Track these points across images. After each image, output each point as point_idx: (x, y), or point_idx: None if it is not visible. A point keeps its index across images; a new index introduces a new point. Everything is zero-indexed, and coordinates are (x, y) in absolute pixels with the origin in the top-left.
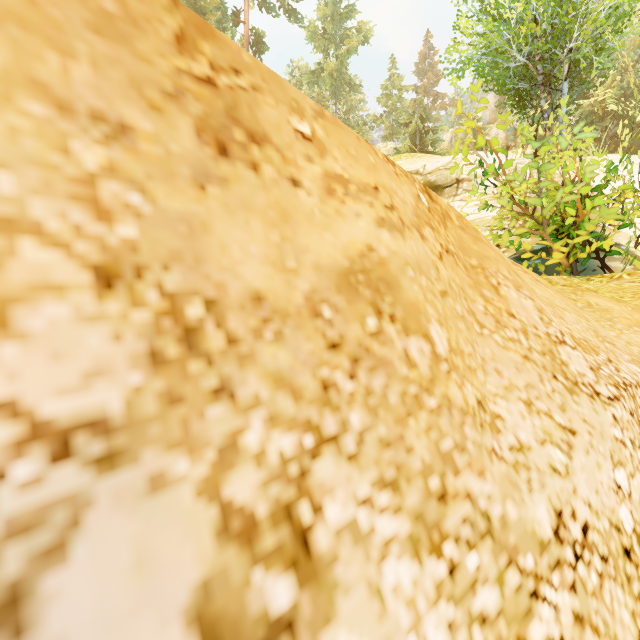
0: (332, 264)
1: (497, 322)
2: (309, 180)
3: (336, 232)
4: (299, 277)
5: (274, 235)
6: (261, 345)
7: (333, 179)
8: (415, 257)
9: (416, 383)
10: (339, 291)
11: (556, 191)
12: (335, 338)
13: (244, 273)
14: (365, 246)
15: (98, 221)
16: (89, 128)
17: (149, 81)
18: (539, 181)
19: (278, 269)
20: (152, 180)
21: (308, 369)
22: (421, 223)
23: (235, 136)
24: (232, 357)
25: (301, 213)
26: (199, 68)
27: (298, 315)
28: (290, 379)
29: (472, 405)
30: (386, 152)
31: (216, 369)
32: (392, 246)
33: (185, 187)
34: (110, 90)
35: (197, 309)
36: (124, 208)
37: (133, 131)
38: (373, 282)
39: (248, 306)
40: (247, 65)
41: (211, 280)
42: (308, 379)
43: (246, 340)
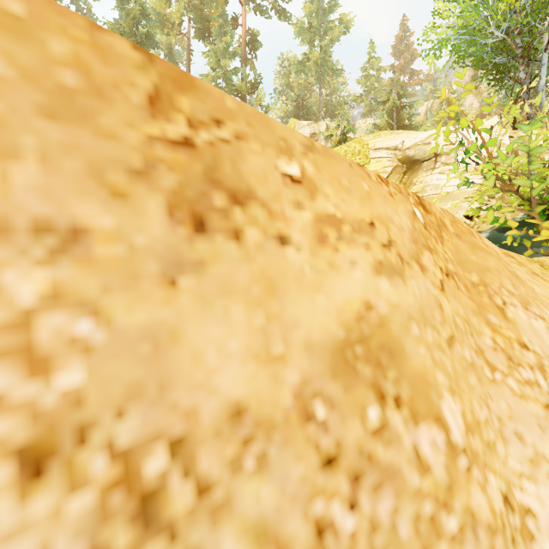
0: (325, 338)
1: (509, 359)
2: (298, 232)
3: (329, 292)
4: (287, 365)
5: (258, 317)
6: (240, 482)
7: (325, 222)
8: (418, 303)
9: (431, 497)
10: (334, 375)
11: (544, 168)
12: (331, 448)
13: (221, 383)
14: (362, 304)
15: (30, 378)
16: (29, 247)
17: (113, 162)
18: (528, 161)
19: (262, 362)
20: (109, 293)
21: (298, 507)
22: (419, 249)
23: (214, 202)
24: (203, 514)
25: (289, 277)
26: (175, 129)
27: (286, 423)
28: (275, 529)
29: (499, 510)
30: (365, 127)
31: (181, 543)
32: (392, 297)
33: (151, 289)
34: (62, 187)
35: (159, 460)
36: (68, 346)
37: (88, 233)
38: (373, 353)
39: (225, 429)
40: (230, 111)
41: (179, 409)
42: (298, 523)
43: (221, 480)
